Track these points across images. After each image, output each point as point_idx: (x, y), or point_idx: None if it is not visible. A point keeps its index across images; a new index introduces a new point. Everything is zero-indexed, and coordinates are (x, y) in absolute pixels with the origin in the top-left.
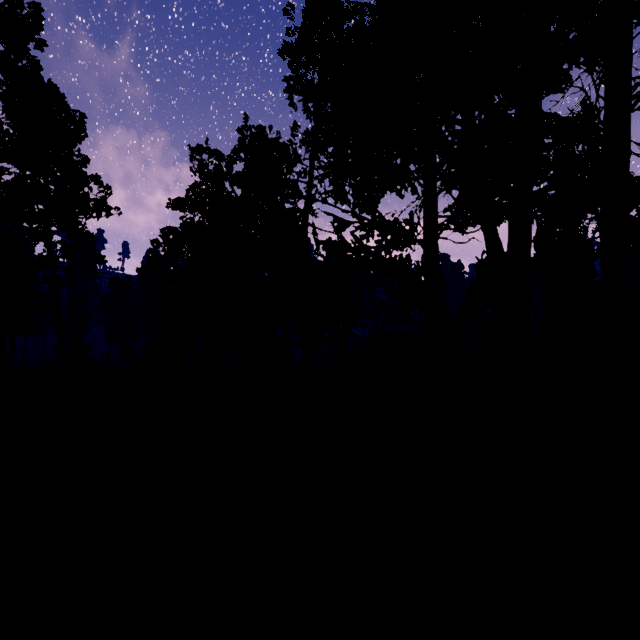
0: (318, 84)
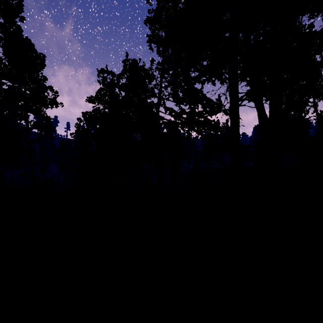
0: (164, 38)
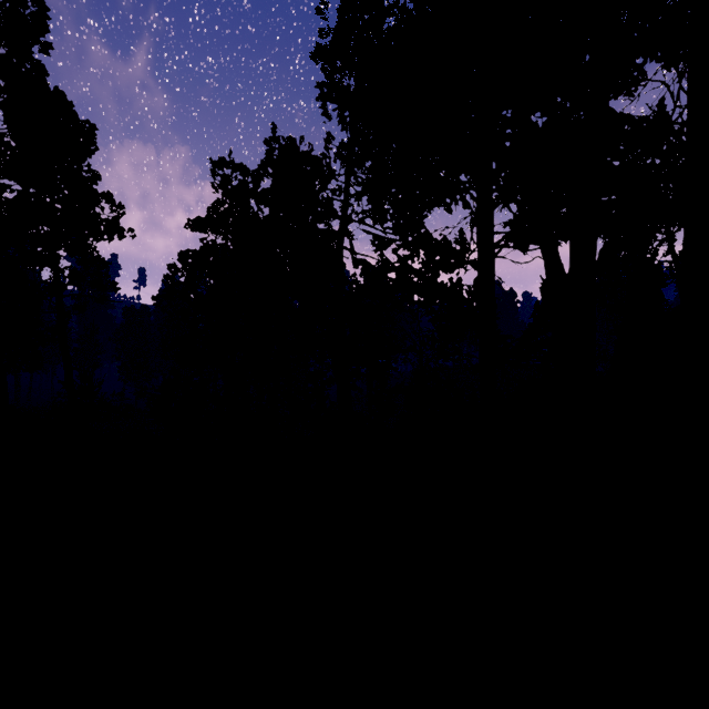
0: (355, 91)
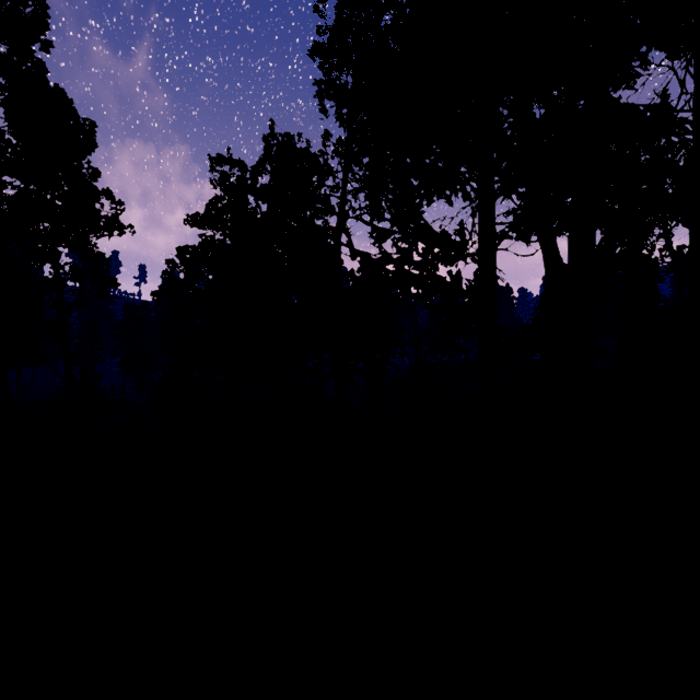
0: (352, 88)
